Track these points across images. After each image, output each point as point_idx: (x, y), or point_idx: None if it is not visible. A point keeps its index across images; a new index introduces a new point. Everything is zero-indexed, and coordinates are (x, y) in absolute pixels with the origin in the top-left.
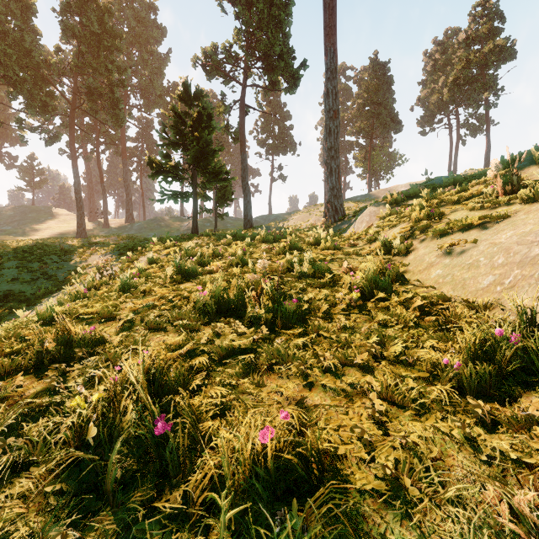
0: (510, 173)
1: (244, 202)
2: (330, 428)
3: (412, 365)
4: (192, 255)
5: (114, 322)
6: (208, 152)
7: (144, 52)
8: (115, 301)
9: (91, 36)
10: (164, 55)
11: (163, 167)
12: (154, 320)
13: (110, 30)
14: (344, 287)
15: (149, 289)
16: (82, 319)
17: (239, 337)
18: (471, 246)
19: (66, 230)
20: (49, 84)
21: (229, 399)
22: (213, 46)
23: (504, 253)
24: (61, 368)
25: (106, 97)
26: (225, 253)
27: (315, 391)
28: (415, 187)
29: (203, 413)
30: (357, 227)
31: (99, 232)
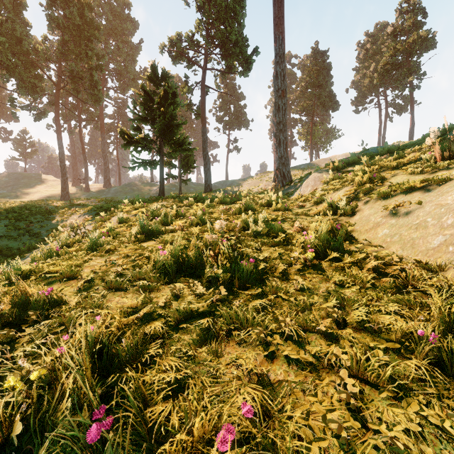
0: (448, 140)
1: (205, 169)
2: (298, 415)
3: (377, 331)
4: (157, 215)
5: (76, 280)
6: (173, 126)
7: (119, 42)
8: (81, 260)
9: (73, 27)
10: (137, 44)
11: (134, 138)
12: (114, 280)
13: (90, 22)
14: (297, 246)
15: (114, 247)
16: (47, 277)
17: (197, 298)
18: (416, 207)
19: (52, 193)
20: (37, 68)
21: (184, 372)
22: (178, 35)
23: (453, 214)
24: (10, 334)
25: (86, 79)
26: (187, 213)
27: (277, 362)
28: (354, 155)
29: (154, 393)
30: (303, 191)
31: (81, 195)
